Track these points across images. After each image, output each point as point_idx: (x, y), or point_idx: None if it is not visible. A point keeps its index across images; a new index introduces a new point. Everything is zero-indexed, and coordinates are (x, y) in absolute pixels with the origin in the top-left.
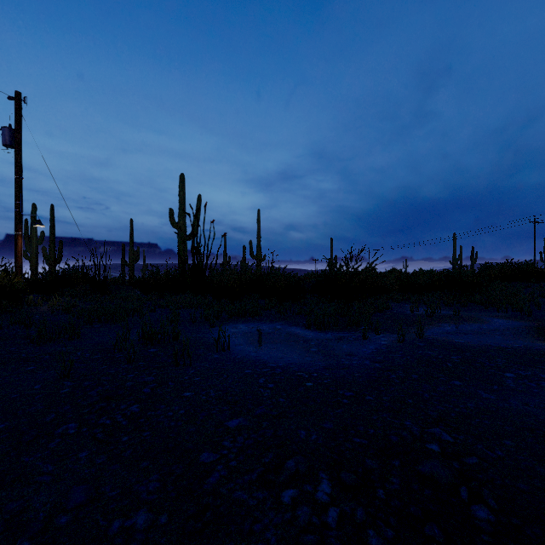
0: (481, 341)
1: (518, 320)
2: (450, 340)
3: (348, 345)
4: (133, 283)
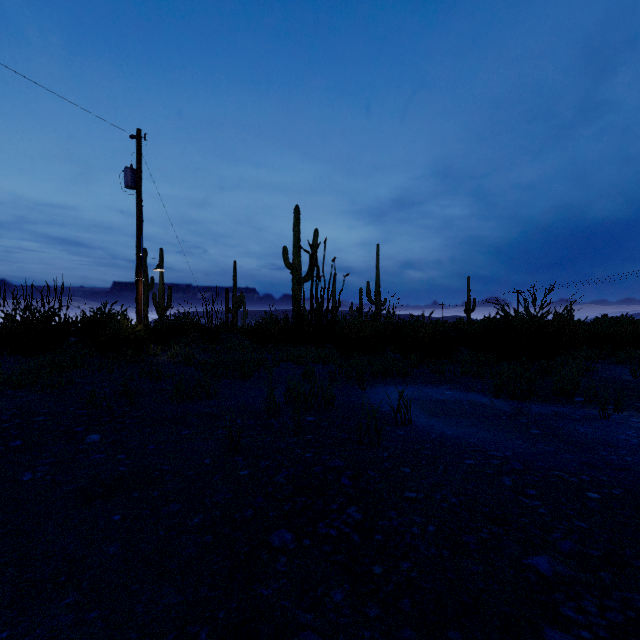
0: None
1: None
2: None
3: (585, 427)
4: (245, 333)
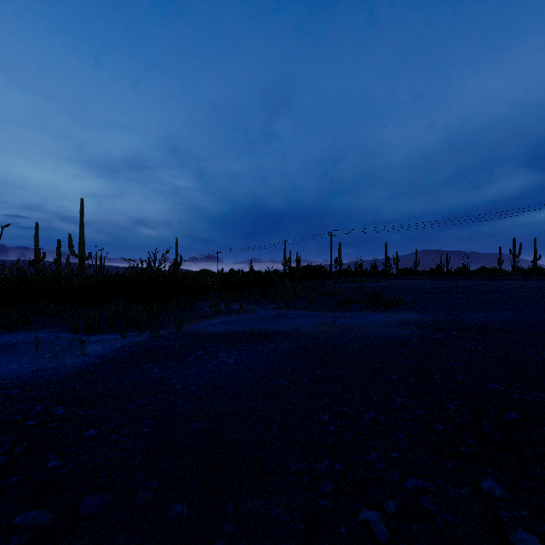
0: (226, 329)
1: (278, 310)
2: (204, 330)
3: (98, 345)
4: None
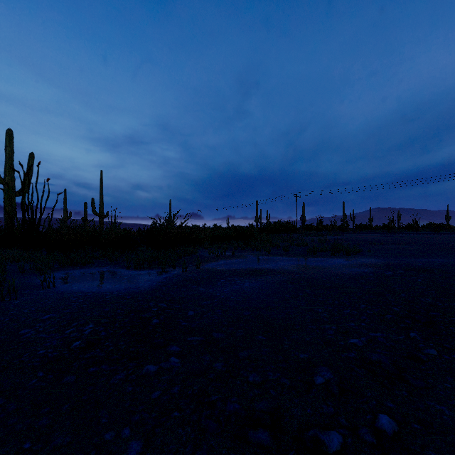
0: (230, 268)
1: (262, 256)
2: (215, 268)
3: (150, 276)
4: None
